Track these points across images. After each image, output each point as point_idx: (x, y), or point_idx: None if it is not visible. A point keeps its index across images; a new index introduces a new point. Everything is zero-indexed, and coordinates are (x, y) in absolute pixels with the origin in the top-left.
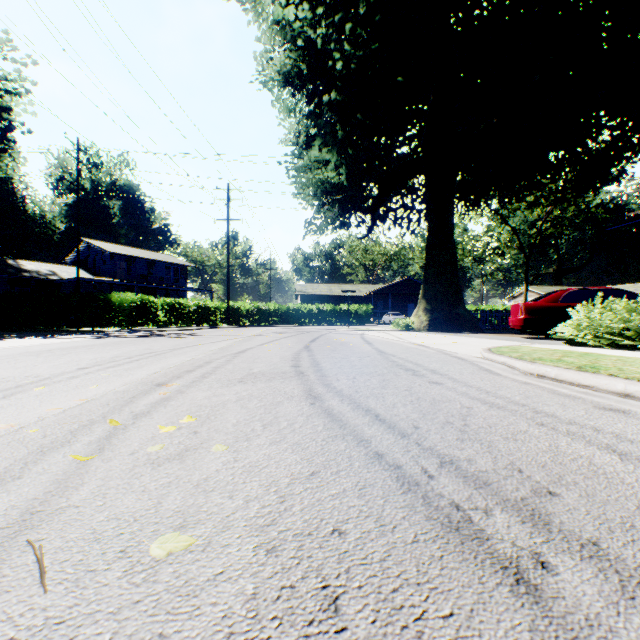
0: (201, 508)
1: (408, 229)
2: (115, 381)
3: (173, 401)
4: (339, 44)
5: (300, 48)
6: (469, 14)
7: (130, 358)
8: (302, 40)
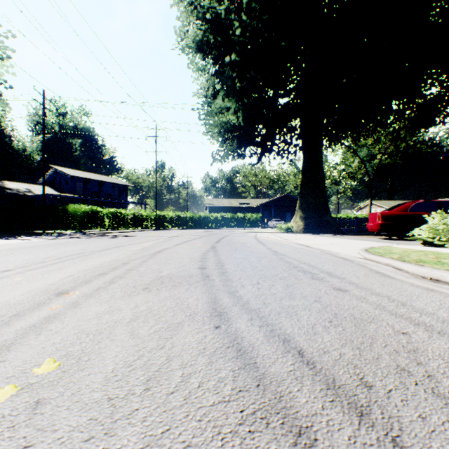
0: None
1: (287, 158)
2: (19, 288)
3: (55, 322)
4: (238, 15)
5: (208, 23)
6: None
7: (59, 259)
8: (210, 14)
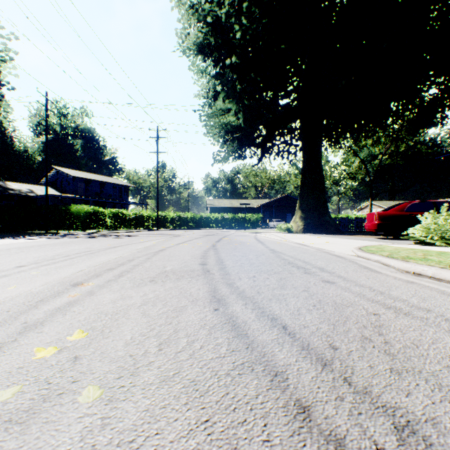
0: None
1: (287, 159)
2: (38, 280)
3: (77, 306)
4: (238, 19)
5: (209, 26)
6: (333, 1)
7: (68, 256)
8: (210, 18)
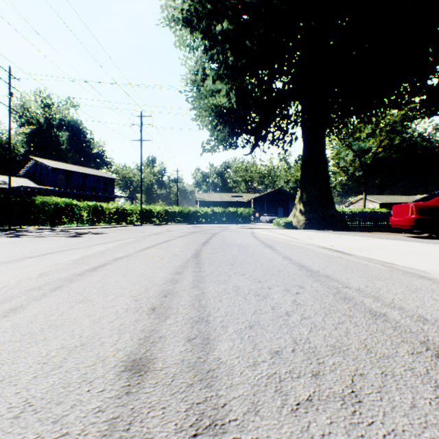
0: None
1: (282, 148)
2: None
3: None
4: None
5: None
6: None
7: None
8: None
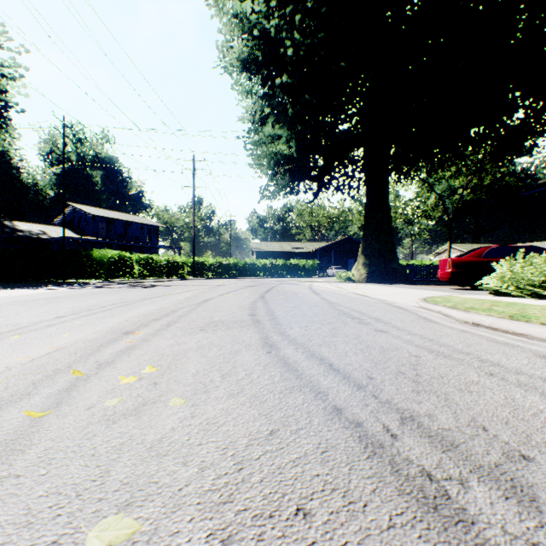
0: (152, 478)
1: (349, 195)
2: (87, 329)
3: (137, 350)
4: (290, 33)
5: (256, 38)
6: (402, 9)
7: (104, 307)
8: (258, 30)
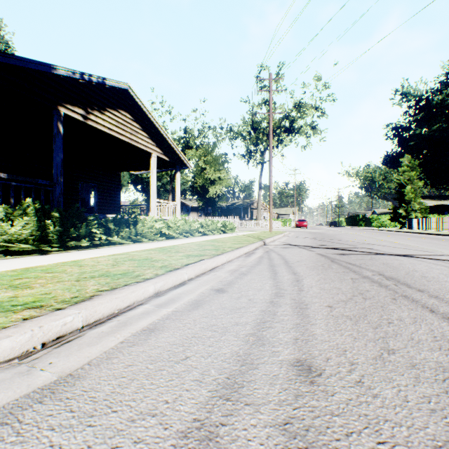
0: None
1: None
2: None
3: None
4: None
5: None
6: None
7: None
8: None
